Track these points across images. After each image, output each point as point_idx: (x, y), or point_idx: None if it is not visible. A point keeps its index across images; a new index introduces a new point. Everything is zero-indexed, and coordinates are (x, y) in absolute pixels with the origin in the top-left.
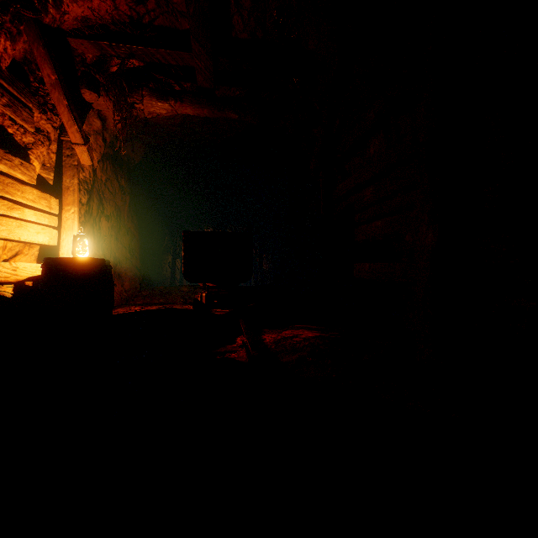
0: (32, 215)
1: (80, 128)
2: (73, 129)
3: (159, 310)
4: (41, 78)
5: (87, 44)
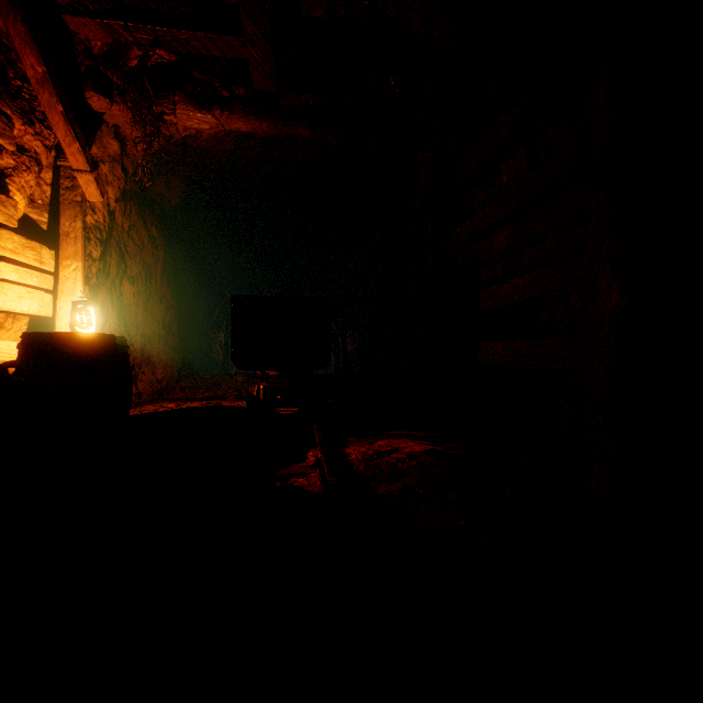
0: (11, 272)
1: (83, 147)
2: (73, 149)
3: (200, 408)
4: (25, 74)
5: (93, 24)
